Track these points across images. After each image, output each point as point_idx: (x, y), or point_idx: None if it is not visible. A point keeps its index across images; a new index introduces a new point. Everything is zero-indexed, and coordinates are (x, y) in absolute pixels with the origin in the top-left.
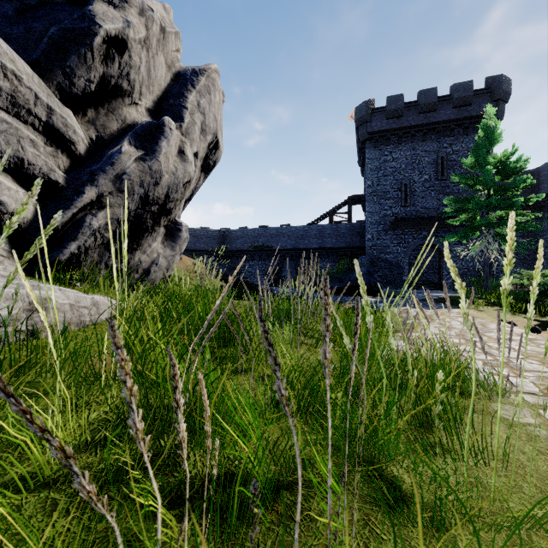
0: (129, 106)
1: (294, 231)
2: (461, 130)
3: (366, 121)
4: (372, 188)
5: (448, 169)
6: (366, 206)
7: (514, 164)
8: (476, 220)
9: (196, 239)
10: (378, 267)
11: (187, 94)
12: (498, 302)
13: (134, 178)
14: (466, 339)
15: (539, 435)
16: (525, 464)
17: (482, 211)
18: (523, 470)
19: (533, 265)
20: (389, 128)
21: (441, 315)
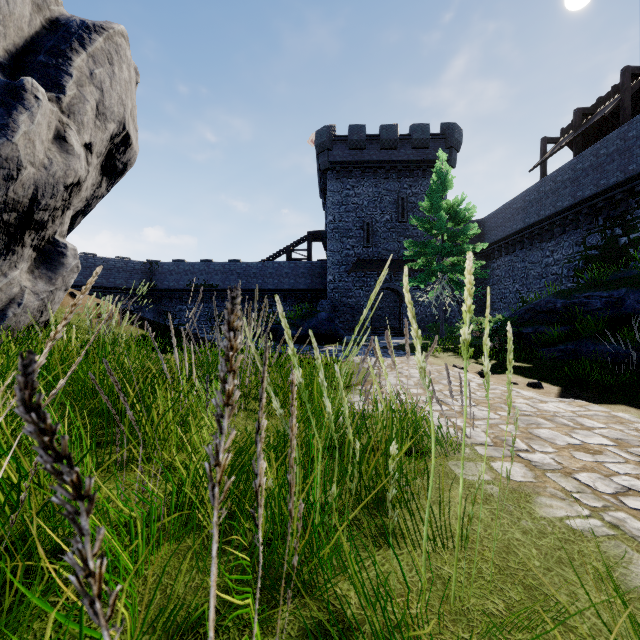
0: None
1: (245, 268)
2: (420, 173)
3: (328, 148)
4: (334, 224)
5: (408, 211)
6: (327, 244)
7: (464, 212)
8: (433, 265)
9: (109, 272)
10: (340, 312)
11: (70, 54)
12: (452, 348)
13: None
14: (424, 389)
15: (492, 494)
16: (482, 535)
17: (438, 257)
18: (481, 544)
19: (479, 311)
20: (351, 159)
21: (401, 363)
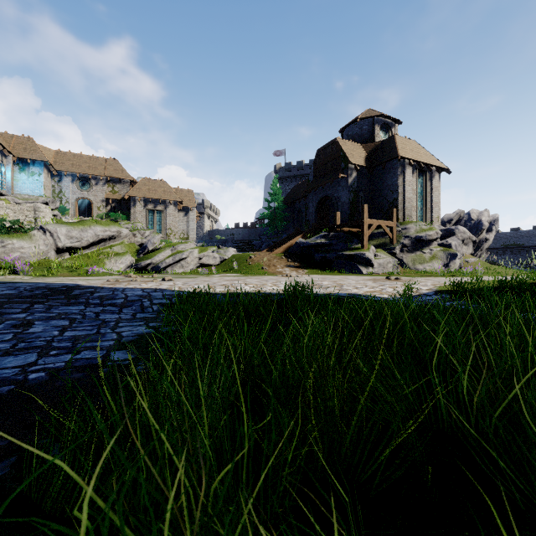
0: (483, 234)
1: None
2: None
3: None
4: None
5: None
6: None
7: None
8: None
9: None
10: None
11: (492, 226)
12: None
13: (485, 246)
14: None
15: None
16: None
17: None
18: None
19: None
20: None
21: None
